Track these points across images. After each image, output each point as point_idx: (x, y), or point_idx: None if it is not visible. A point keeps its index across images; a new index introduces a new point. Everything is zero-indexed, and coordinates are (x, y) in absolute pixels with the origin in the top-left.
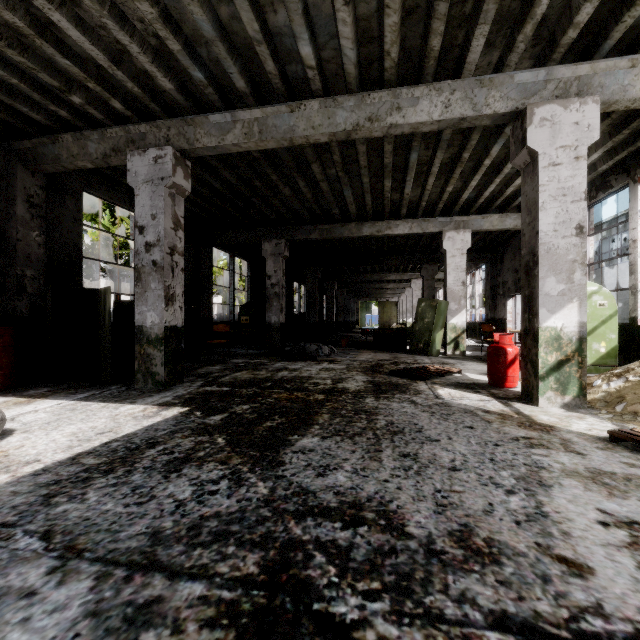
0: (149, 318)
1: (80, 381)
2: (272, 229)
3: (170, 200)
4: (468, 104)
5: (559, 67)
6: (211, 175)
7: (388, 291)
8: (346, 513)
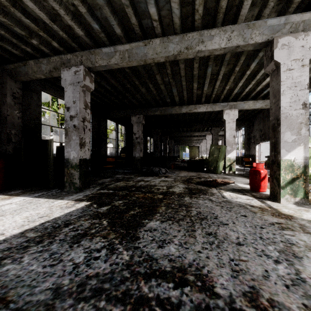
0: (72, 154)
1: (38, 186)
2: (136, 110)
3: (83, 93)
4: (241, 38)
5: (293, 15)
6: (105, 82)
7: (194, 141)
8: (176, 276)
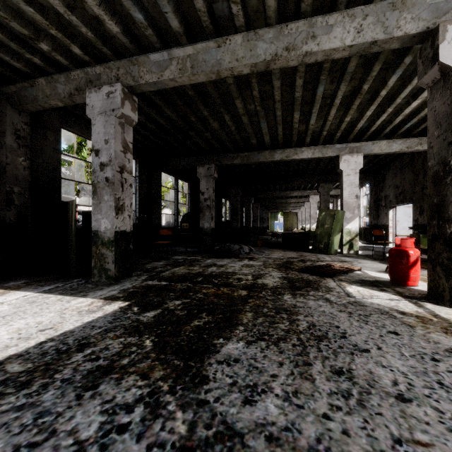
0: (103, 224)
1: (53, 274)
2: (205, 157)
3: (120, 128)
4: (379, 28)
5: None
6: (157, 113)
7: (291, 204)
8: None
